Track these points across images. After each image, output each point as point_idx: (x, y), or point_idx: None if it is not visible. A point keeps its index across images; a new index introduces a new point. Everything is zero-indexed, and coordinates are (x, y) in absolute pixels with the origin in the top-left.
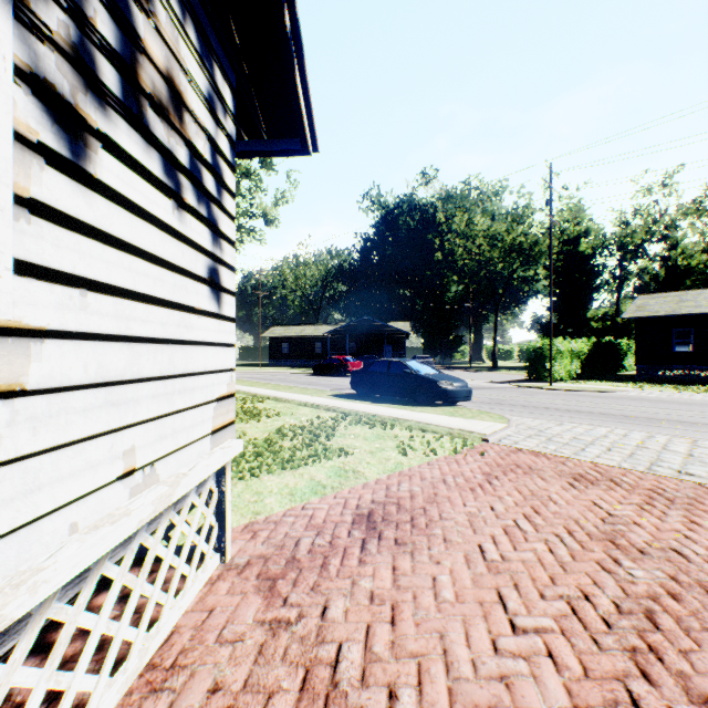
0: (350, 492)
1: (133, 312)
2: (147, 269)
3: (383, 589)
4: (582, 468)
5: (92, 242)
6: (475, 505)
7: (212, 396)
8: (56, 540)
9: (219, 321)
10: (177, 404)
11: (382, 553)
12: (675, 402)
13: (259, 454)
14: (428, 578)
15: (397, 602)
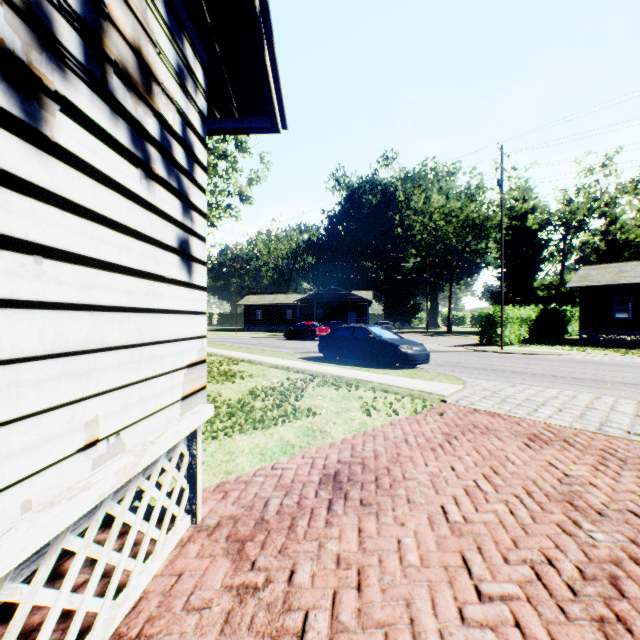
0: (317, 452)
1: (96, 280)
2: (112, 237)
3: (349, 552)
4: (536, 428)
5: (48, 208)
6: (436, 465)
7: (183, 363)
8: (5, 520)
9: (190, 290)
10: (145, 372)
11: (348, 514)
12: (617, 364)
13: (232, 414)
14: (393, 540)
15: (363, 566)
